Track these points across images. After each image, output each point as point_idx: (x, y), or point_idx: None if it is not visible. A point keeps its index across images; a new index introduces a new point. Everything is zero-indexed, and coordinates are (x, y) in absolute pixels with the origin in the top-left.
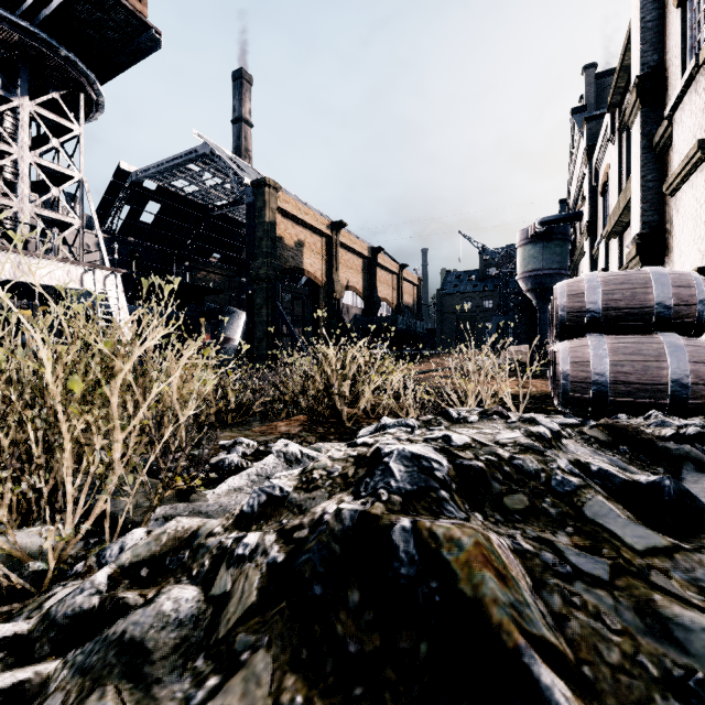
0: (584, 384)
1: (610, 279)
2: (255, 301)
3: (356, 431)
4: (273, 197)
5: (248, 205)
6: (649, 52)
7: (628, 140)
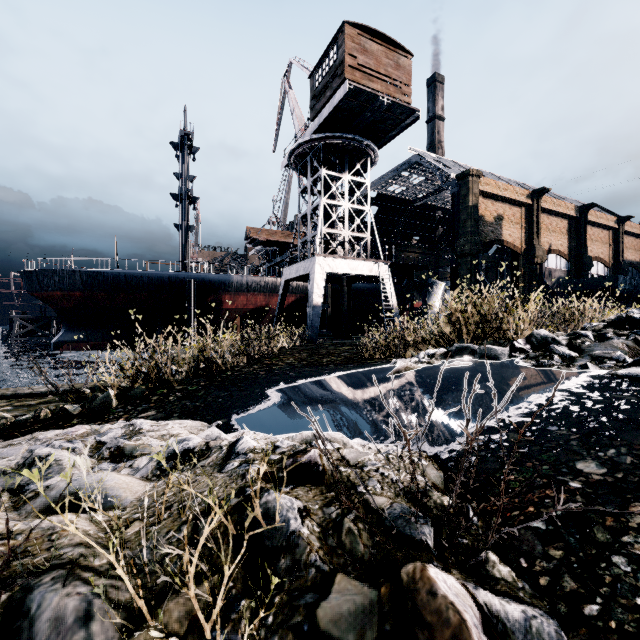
0: None
1: None
2: (459, 273)
3: None
4: (475, 184)
5: (452, 195)
6: None
7: None
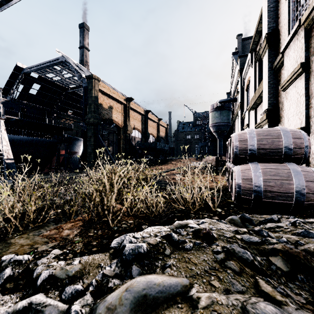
0: (249, 191)
1: (260, 132)
2: (87, 134)
3: (115, 233)
4: (97, 84)
5: (84, 87)
6: (271, 22)
7: (259, 65)
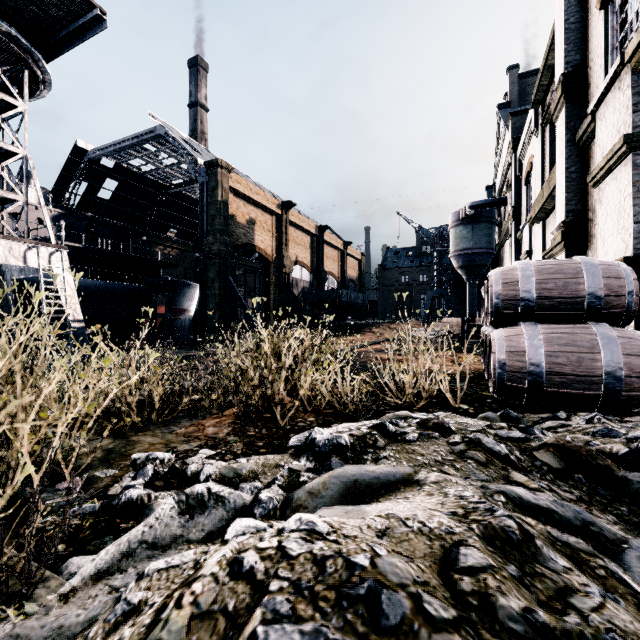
0: (520, 374)
1: (543, 268)
2: (208, 275)
3: (289, 432)
4: (226, 178)
5: (201, 184)
6: (573, 51)
7: (550, 134)
